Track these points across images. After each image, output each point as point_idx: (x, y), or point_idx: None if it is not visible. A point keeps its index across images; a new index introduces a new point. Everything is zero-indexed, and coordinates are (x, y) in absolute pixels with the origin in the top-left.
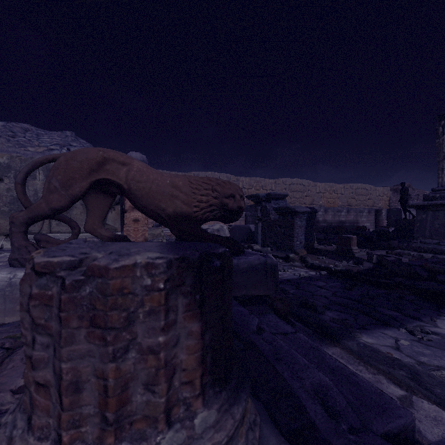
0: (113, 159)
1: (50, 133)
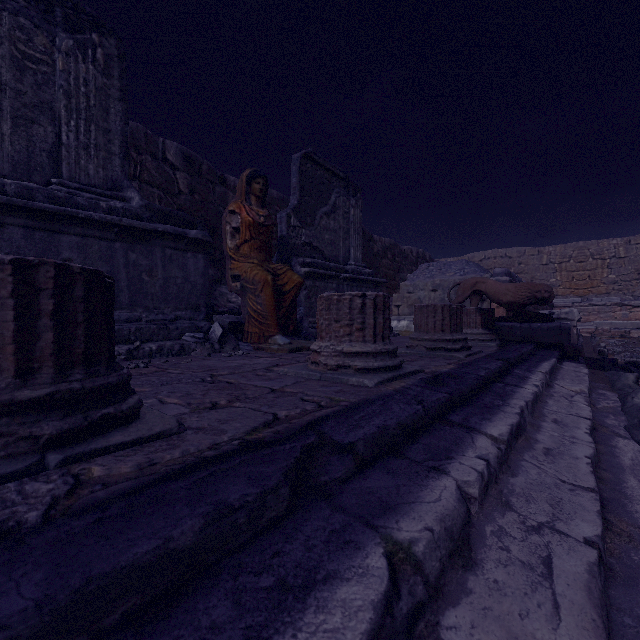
0: (480, 281)
1: (455, 263)
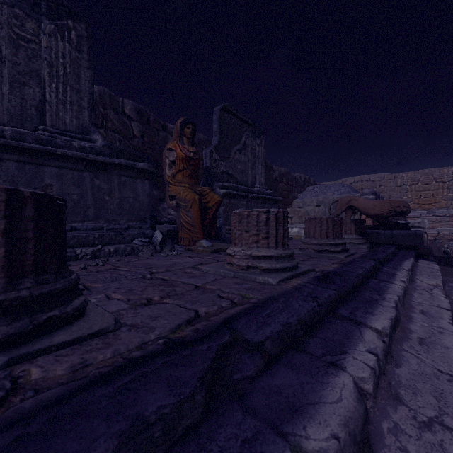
0: (353, 199)
1: (333, 186)
